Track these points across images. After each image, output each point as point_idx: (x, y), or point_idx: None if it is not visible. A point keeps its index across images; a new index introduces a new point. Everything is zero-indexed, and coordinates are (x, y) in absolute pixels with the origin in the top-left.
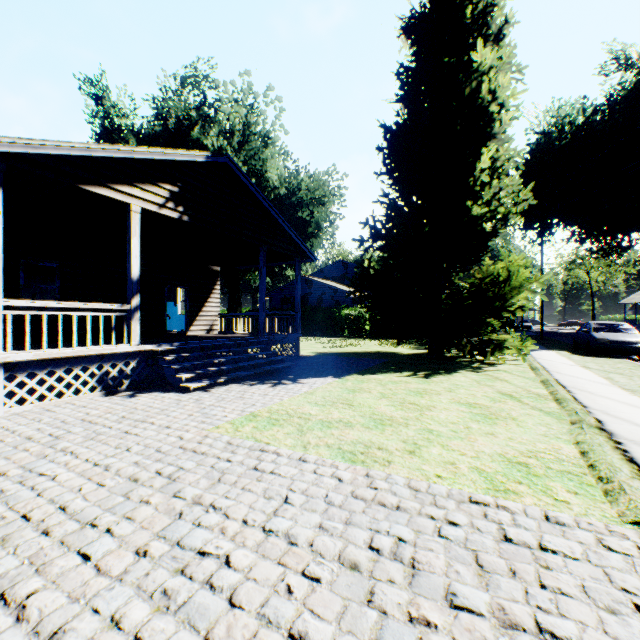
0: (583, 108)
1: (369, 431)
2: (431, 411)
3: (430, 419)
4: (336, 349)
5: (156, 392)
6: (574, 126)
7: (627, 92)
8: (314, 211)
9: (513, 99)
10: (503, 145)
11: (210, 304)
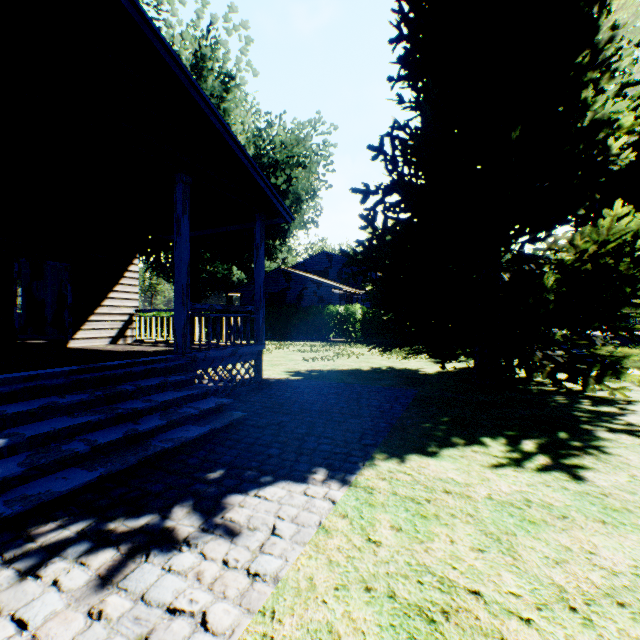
0: None
1: None
2: None
3: None
4: (323, 363)
5: None
6: None
7: None
8: (292, 176)
9: None
10: None
11: (118, 295)
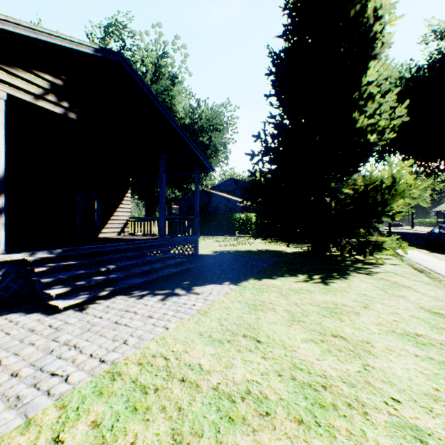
0: (410, 67)
1: (307, 439)
2: (374, 357)
3: (388, 384)
4: (230, 247)
5: (17, 312)
6: (405, 79)
7: (442, 56)
8: (212, 136)
9: (390, 25)
10: (384, 63)
11: (121, 209)
